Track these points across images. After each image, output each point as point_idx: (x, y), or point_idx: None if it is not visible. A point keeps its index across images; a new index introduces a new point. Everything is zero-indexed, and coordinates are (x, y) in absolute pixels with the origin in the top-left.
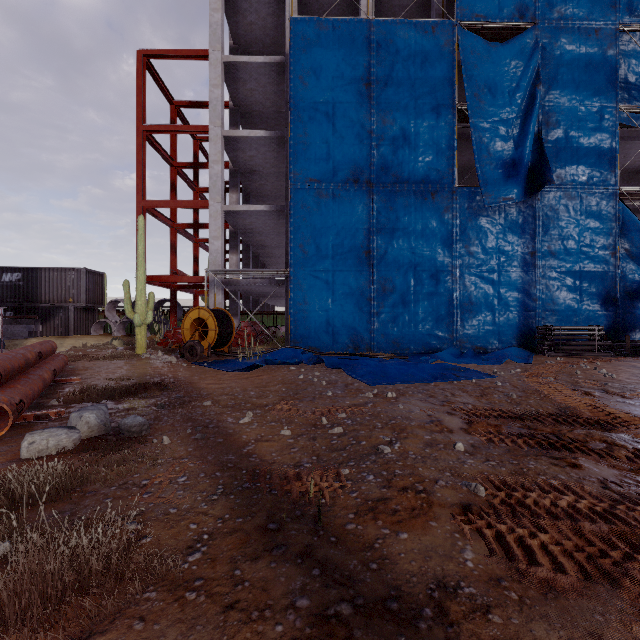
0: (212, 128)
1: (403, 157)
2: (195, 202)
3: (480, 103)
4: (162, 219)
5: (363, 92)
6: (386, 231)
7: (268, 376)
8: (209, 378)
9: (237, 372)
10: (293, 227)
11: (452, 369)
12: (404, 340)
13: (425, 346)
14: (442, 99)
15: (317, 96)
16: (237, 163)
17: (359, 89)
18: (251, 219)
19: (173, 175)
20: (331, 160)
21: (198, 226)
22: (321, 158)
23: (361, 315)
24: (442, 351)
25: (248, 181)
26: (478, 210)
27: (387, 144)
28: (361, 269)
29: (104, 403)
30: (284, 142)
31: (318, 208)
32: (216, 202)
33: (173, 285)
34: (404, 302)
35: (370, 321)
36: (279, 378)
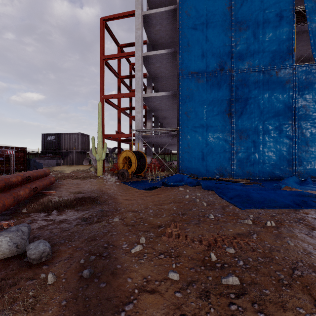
0: (136, 52)
1: (254, 50)
2: (128, 94)
3: (315, 3)
4: (113, 105)
5: (226, 13)
6: (242, 100)
7: (164, 195)
8: (127, 194)
9: (145, 190)
10: (181, 102)
11: (308, 196)
12: (255, 170)
13: (270, 175)
14: (284, 6)
15: (196, 21)
16: (150, 72)
17: (223, 11)
18: (158, 101)
19: (119, 83)
20: (205, 59)
21: (131, 108)
22: (198, 58)
23: (224, 154)
24: (287, 179)
25: (157, 82)
26: (313, 79)
27: (242, 43)
28: (224, 125)
29: (51, 213)
30: (176, 55)
31: (196, 89)
32: (138, 93)
33: (119, 139)
34: (255, 145)
35: (231, 158)
36: (171, 197)
